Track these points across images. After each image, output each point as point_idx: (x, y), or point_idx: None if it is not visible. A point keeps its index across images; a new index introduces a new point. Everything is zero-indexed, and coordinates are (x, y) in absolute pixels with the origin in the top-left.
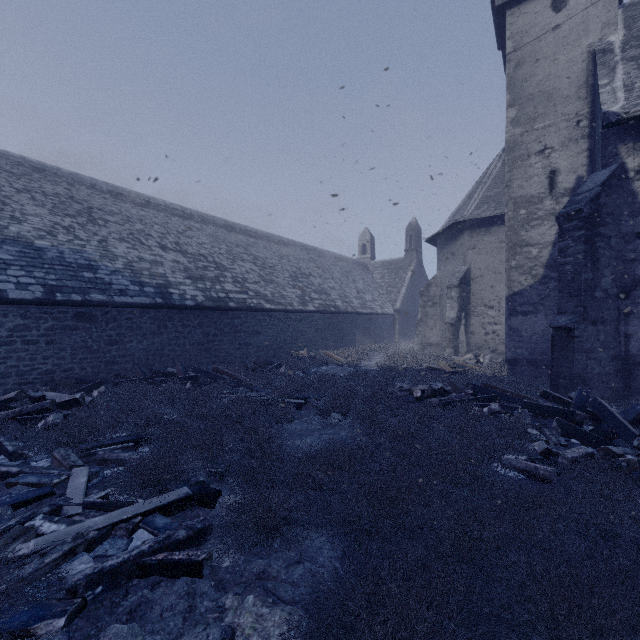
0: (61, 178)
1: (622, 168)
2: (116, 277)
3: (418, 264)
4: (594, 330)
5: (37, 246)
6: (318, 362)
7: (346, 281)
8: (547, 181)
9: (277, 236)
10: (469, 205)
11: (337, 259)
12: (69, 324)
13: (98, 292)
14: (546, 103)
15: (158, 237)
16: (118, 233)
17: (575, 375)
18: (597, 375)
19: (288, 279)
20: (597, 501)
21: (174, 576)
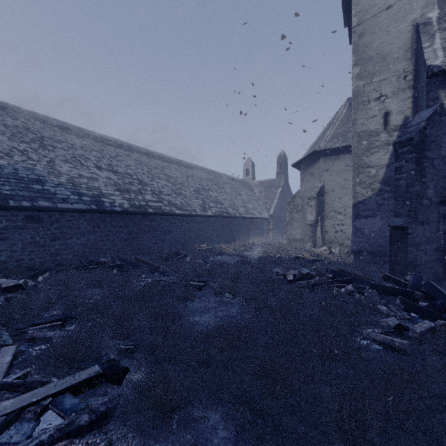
0: (20, 114)
1: (442, 107)
2: (60, 189)
3: (285, 183)
4: (422, 229)
5: None
6: (214, 253)
7: (235, 194)
8: (382, 120)
9: (185, 162)
10: (323, 139)
11: (228, 179)
12: (20, 224)
13: (44, 200)
14: (381, 63)
15: (95, 160)
16: (63, 156)
17: (408, 263)
18: (424, 262)
19: (193, 192)
20: None
21: None
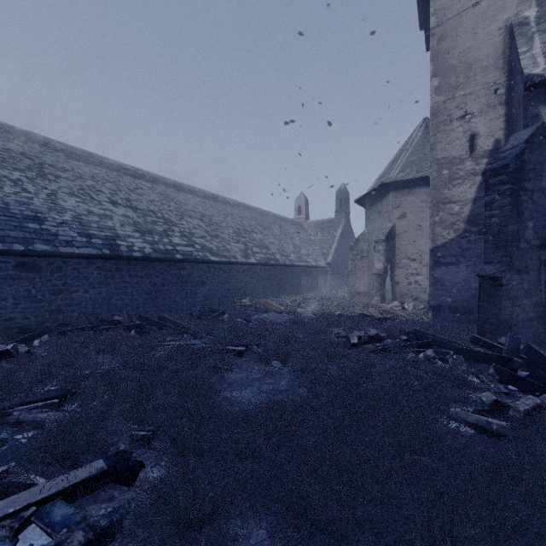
0: (13, 135)
1: (543, 127)
2: (63, 229)
3: (346, 223)
4: (519, 279)
5: None
6: (259, 309)
7: (284, 237)
8: (468, 144)
9: (223, 197)
10: (394, 169)
11: (276, 218)
12: (11, 274)
13: (43, 242)
14: (467, 73)
15: (109, 193)
16: (68, 188)
17: (502, 321)
18: (521, 321)
19: (232, 235)
20: None
21: None
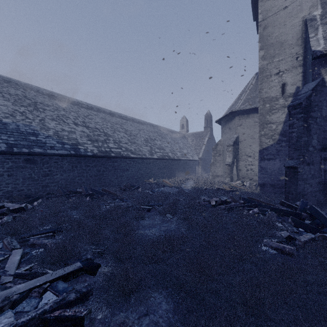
0: (20, 86)
1: (323, 81)
2: (49, 139)
3: (211, 134)
4: (308, 168)
5: (4, 122)
6: (159, 185)
7: (174, 143)
8: (280, 89)
9: (137, 119)
10: (238, 103)
11: (169, 131)
12: (21, 165)
13: (38, 147)
14: (280, 48)
15: (73, 118)
16: (51, 116)
17: (298, 192)
18: (310, 192)
19: (143, 141)
20: (325, 270)
21: (65, 326)
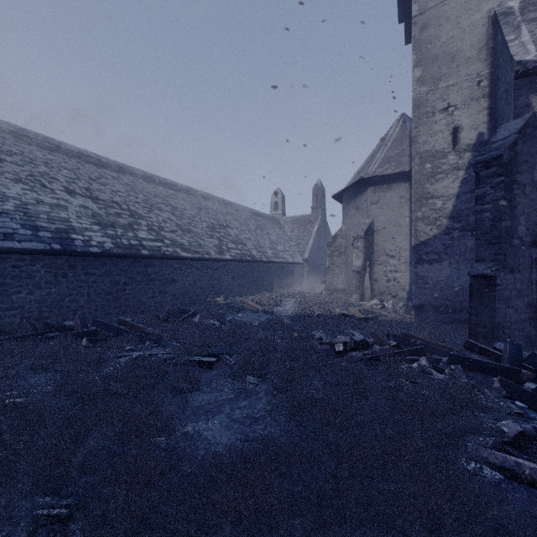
0: None
1: (535, 117)
2: (2, 219)
3: (323, 220)
4: (512, 278)
5: None
6: (234, 309)
7: (261, 233)
8: (451, 137)
9: (197, 190)
10: (372, 164)
11: (252, 214)
12: None
13: None
14: (449, 64)
15: (65, 181)
16: (14, 173)
17: (496, 324)
18: (514, 323)
19: (206, 229)
20: None
21: None
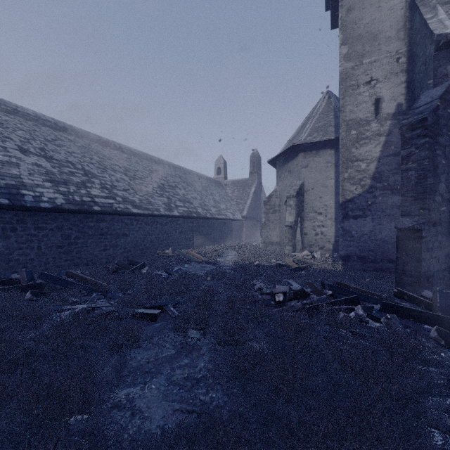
0: None
1: None
2: None
3: (259, 183)
4: (434, 231)
5: None
6: (181, 260)
7: (206, 193)
8: (373, 107)
9: (149, 155)
10: (303, 133)
11: (198, 177)
12: None
13: None
14: (372, 42)
15: (19, 141)
16: None
17: (422, 273)
18: (436, 272)
19: (156, 189)
20: None
21: None
